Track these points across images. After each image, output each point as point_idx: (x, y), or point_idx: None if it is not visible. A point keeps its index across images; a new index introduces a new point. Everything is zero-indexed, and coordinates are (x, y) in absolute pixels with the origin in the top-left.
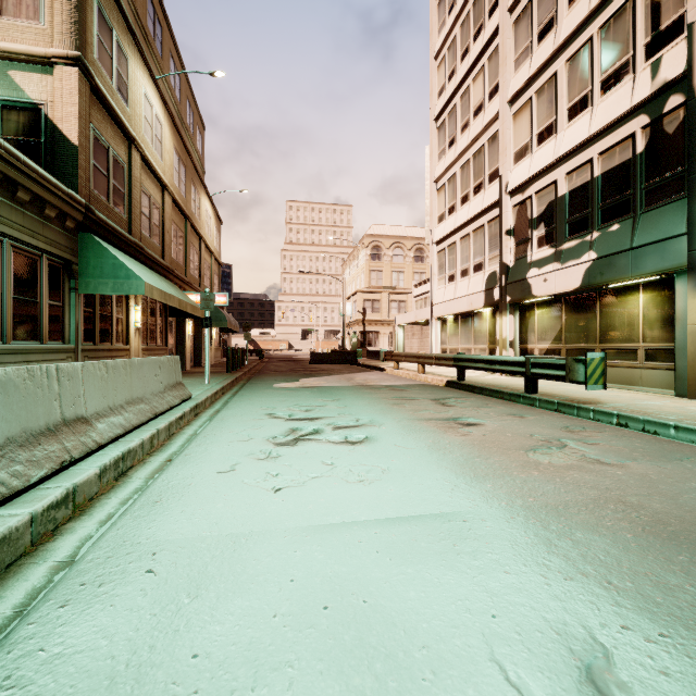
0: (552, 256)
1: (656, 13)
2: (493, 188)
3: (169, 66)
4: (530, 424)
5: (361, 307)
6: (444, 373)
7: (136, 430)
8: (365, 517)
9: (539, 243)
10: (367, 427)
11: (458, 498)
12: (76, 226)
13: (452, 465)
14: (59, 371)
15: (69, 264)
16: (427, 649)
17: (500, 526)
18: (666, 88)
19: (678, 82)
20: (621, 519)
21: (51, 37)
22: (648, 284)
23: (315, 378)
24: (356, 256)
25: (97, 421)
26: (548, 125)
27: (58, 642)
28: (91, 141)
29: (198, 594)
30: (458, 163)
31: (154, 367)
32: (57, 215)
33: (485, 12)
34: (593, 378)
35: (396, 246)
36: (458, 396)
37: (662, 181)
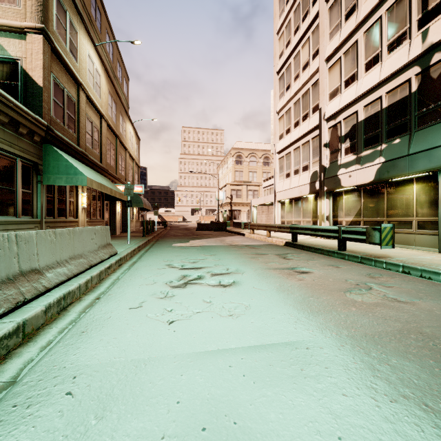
0: (355, 160)
1: None
2: (315, 117)
3: (105, 39)
4: (344, 272)
5: (229, 194)
6: (283, 237)
7: (76, 276)
8: (234, 345)
9: (346, 152)
10: (234, 274)
11: (301, 329)
12: (41, 140)
13: (294, 303)
14: (17, 237)
15: (36, 165)
16: None
17: (334, 353)
18: (432, 48)
19: (440, 44)
20: (422, 347)
21: (25, 15)
22: (420, 178)
23: (200, 240)
24: (226, 161)
25: (47, 271)
26: (352, 75)
27: None
28: (52, 84)
29: (103, 415)
30: (292, 101)
31: (91, 233)
32: (27, 132)
33: (310, 2)
34: (385, 241)
35: (251, 155)
36: (293, 252)
37: (429, 109)
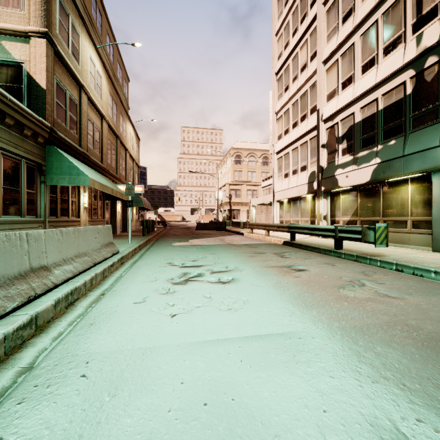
0: (352, 161)
1: (419, 4)
2: (313, 118)
3: (106, 40)
4: (339, 270)
5: (228, 194)
6: (281, 236)
7: (81, 274)
8: (233, 335)
9: (343, 152)
10: (232, 272)
11: (295, 321)
12: (45, 141)
13: (290, 298)
14: (28, 236)
15: (40, 166)
16: (278, 438)
17: (325, 342)
18: (426, 52)
19: (434, 48)
20: (406, 337)
21: (28, 19)
22: (414, 179)
23: (199, 239)
24: (225, 161)
25: (54, 268)
26: (349, 77)
27: (13, 431)
28: (55, 87)
29: (116, 393)
30: (290, 102)
31: (94, 232)
32: (32, 134)
33: (308, 5)
34: (379, 240)
35: (250, 155)
36: (291, 251)
37: (423, 112)
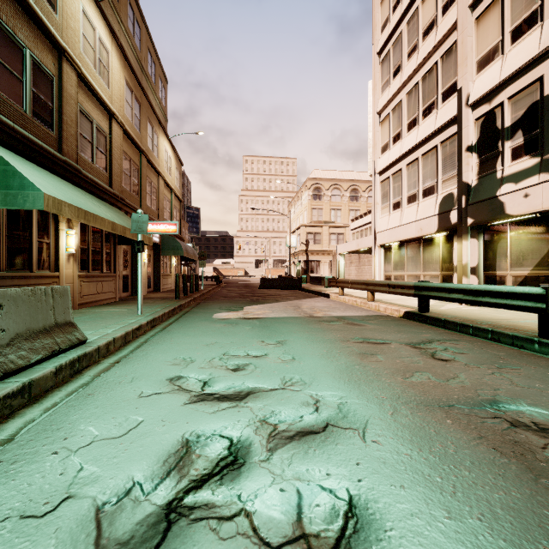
0: (537, 166)
1: None
2: (448, 105)
3: (126, 12)
4: None
5: (304, 239)
6: (394, 301)
7: None
8: None
9: (515, 154)
10: (339, 439)
11: None
12: None
13: None
14: None
15: None
16: None
17: None
18: None
19: None
20: None
21: None
22: None
23: (261, 306)
24: (299, 197)
25: None
26: (529, 15)
27: None
28: None
29: None
30: (404, 90)
31: None
32: None
33: None
34: None
35: (334, 187)
36: (439, 337)
37: None
